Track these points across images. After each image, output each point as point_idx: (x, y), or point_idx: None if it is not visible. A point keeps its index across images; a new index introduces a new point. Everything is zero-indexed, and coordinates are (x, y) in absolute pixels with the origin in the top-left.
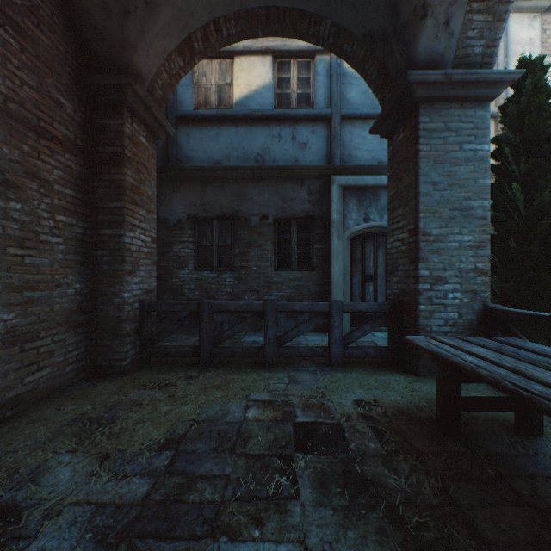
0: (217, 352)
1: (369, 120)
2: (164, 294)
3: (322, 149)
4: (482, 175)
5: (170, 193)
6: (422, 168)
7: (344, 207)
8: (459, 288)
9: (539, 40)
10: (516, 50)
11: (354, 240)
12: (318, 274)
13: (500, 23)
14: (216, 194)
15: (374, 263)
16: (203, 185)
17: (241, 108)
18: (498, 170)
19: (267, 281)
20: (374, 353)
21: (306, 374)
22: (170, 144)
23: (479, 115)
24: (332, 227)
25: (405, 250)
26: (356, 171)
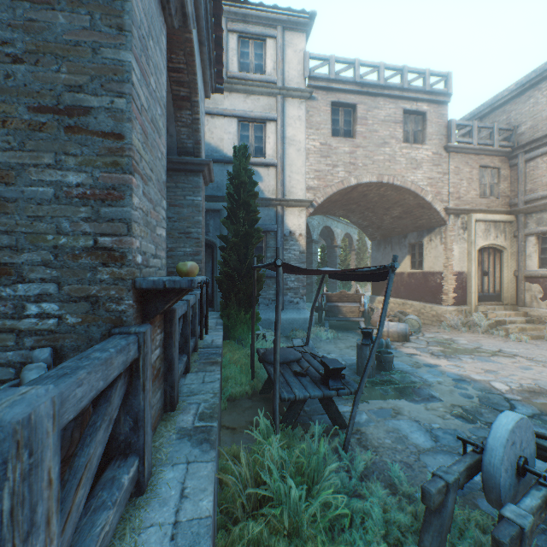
0: None
1: None
2: None
3: None
4: (198, 214)
5: None
6: None
7: None
8: None
9: (305, 118)
10: (290, 122)
11: None
12: None
13: (198, 133)
14: None
15: None
16: None
17: None
18: (226, 209)
19: None
20: None
21: None
22: None
23: (196, 180)
24: None
25: None
26: None
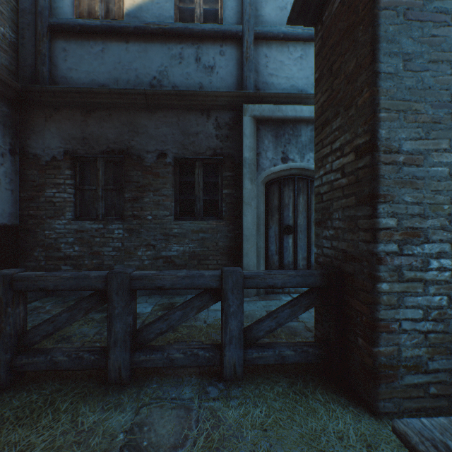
0: (22, 363)
1: (288, 42)
2: (33, 249)
3: (232, 74)
4: None
5: (41, 122)
6: (384, 27)
7: (259, 143)
8: (449, 251)
9: None
10: None
11: (270, 184)
12: (228, 224)
13: None
14: (101, 125)
15: (293, 211)
16: (85, 114)
17: (133, 20)
18: None
19: (165, 234)
20: (295, 356)
21: (168, 417)
22: (40, 59)
23: None
24: (244, 167)
25: (347, 185)
26: (273, 101)
